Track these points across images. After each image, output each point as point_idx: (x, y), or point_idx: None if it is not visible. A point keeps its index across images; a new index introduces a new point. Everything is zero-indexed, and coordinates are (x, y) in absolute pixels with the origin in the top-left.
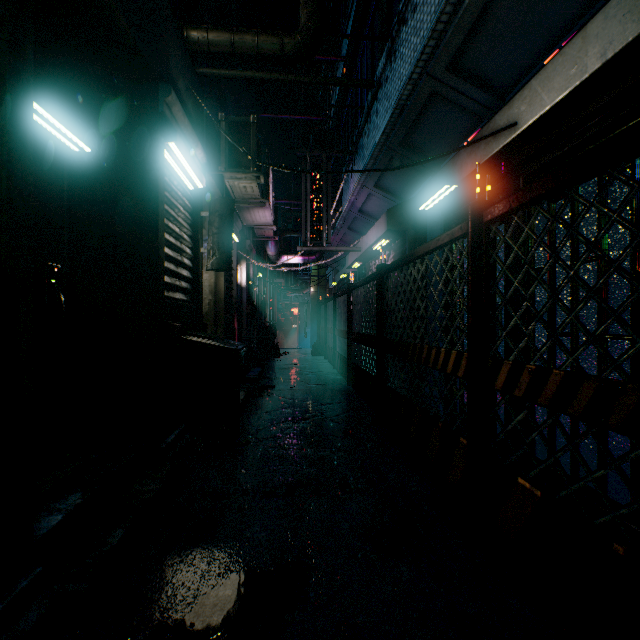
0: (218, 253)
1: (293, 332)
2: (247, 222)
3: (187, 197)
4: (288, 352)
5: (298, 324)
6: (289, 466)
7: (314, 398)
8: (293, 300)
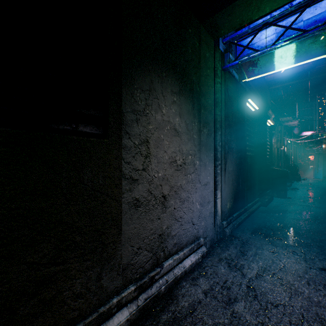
0: (278, 143)
1: (309, 170)
2: (284, 125)
3: (268, 129)
4: (305, 179)
5: (313, 165)
6: (305, 203)
7: (319, 194)
8: (309, 151)
